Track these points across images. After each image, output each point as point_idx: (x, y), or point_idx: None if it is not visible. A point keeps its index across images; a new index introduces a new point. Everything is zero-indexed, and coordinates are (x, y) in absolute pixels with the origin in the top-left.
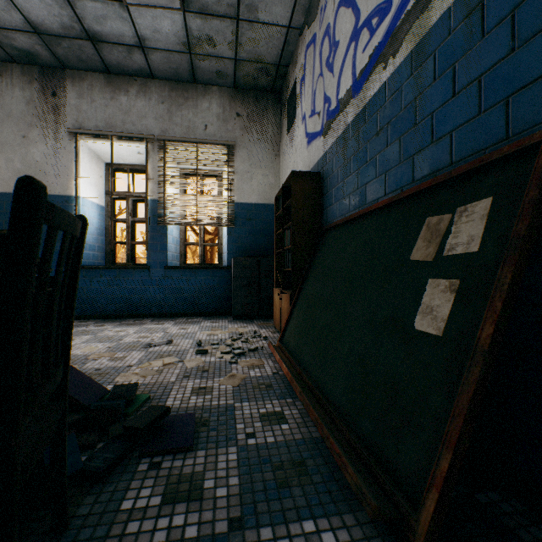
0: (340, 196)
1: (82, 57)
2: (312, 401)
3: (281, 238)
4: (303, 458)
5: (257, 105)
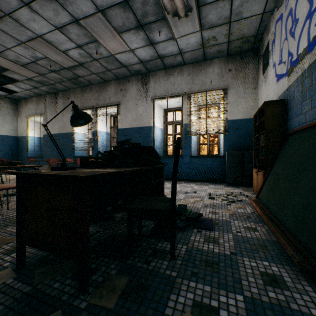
0: (298, 113)
1: (156, 66)
2: (273, 225)
3: (257, 139)
4: (265, 245)
5: (241, 61)
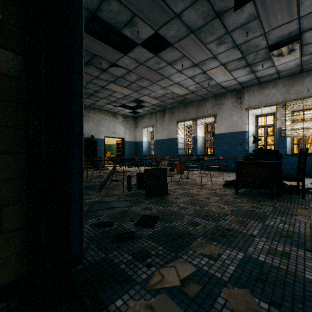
0: None
1: (251, 83)
2: None
3: None
4: None
5: None
